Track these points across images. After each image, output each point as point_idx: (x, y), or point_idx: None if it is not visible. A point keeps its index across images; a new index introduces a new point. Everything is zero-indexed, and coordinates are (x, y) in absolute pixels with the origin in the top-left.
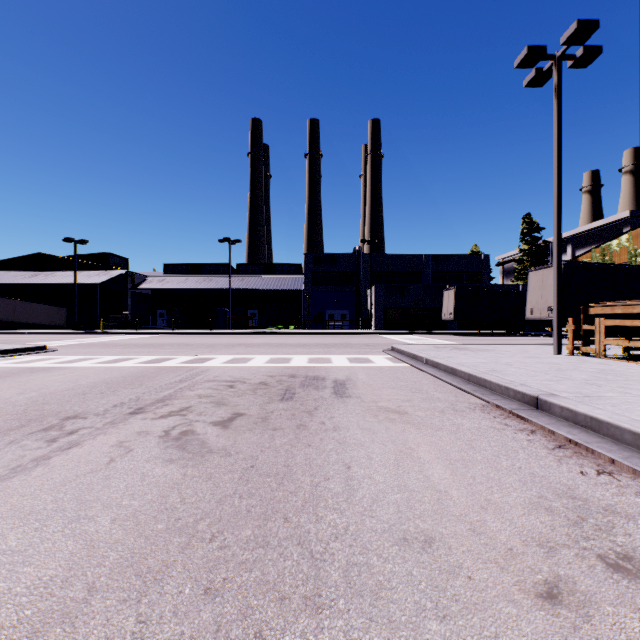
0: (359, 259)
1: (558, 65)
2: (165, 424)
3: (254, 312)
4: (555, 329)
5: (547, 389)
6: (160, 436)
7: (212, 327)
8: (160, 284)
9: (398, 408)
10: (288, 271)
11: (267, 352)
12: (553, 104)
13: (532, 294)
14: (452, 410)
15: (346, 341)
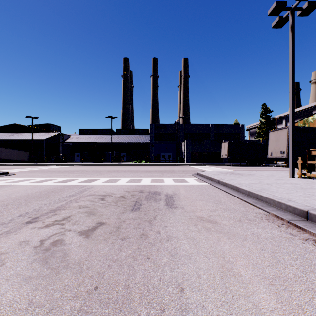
0: (178, 127)
1: (293, 13)
2: (45, 233)
3: (124, 154)
4: (291, 163)
5: (308, 204)
6: (35, 247)
7: (102, 161)
8: (76, 139)
9: (210, 217)
10: (141, 133)
11: (129, 175)
12: (289, 35)
13: (271, 144)
14: (247, 219)
15: (171, 169)
